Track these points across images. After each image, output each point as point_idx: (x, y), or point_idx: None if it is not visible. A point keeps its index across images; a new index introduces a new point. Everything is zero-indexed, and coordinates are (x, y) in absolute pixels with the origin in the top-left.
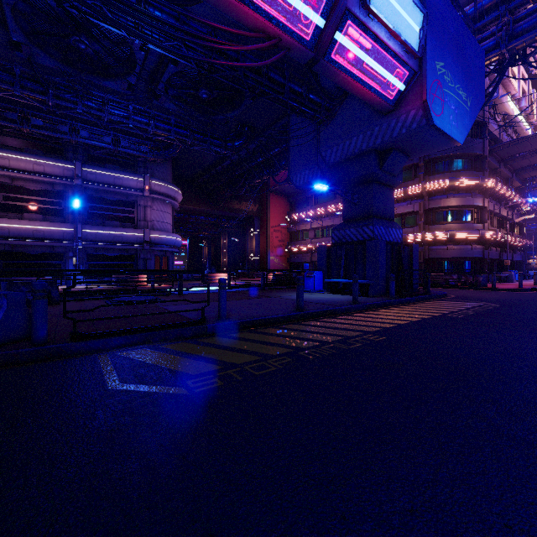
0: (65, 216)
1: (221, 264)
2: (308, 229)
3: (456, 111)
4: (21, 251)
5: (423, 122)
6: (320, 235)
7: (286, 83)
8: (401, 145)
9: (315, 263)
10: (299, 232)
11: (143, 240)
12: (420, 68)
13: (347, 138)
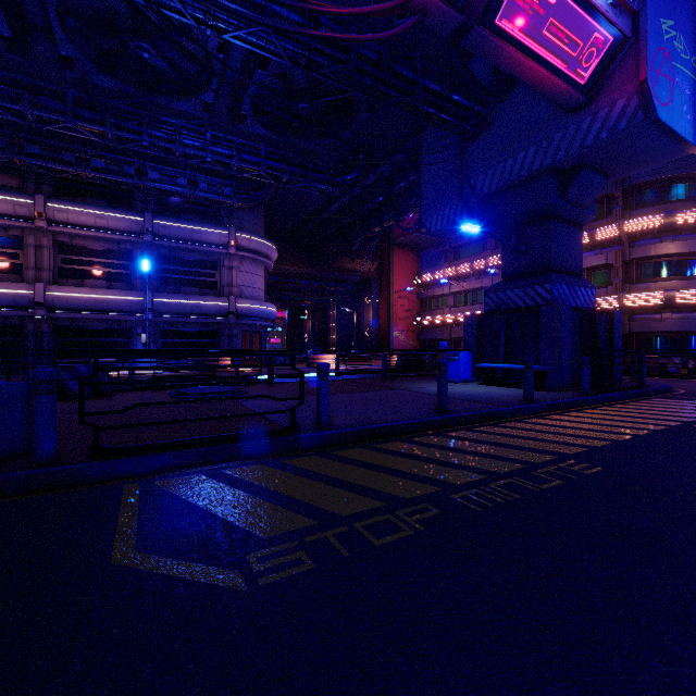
0: (133, 281)
1: (329, 343)
2: (445, 294)
3: (692, 97)
4: (82, 326)
5: (638, 118)
6: (462, 302)
7: (418, 78)
8: (597, 159)
9: (455, 341)
10: (434, 299)
11: (228, 311)
12: (635, 31)
13: (510, 154)
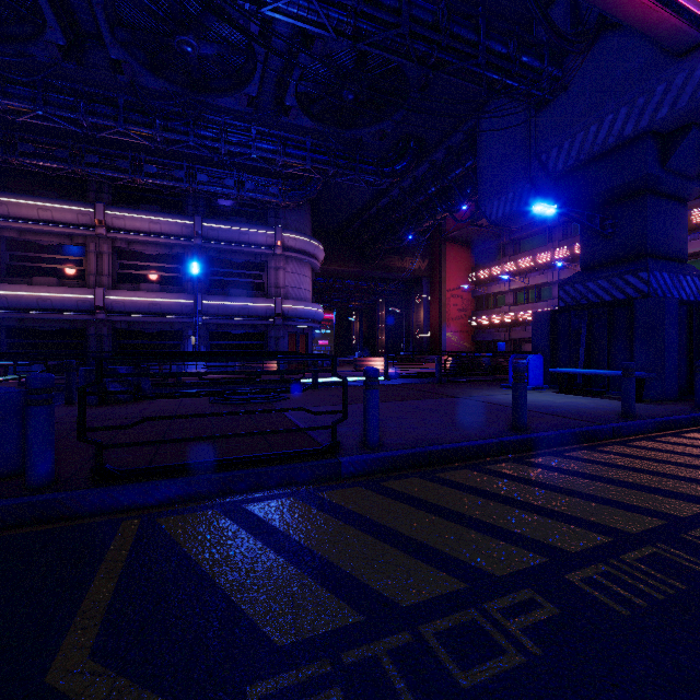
0: (184, 284)
1: (377, 344)
2: (504, 291)
3: None
4: (138, 329)
5: None
6: (523, 299)
7: (481, 39)
8: None
9: (515, 342)
10: (490, 297)
11: (274, 312)
12: None
13: (593, 119)
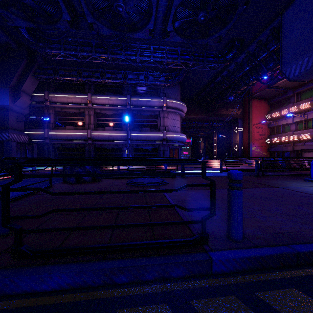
0: (123, 127)
1: (212, 153)
2: (289, 123)
3: None
4: (104, 147)
5: None
6: (303, 127)
7: None
8: None
9: (297, 152)
10: (279, 127)
11: (162, 138)
12: None
13: None
